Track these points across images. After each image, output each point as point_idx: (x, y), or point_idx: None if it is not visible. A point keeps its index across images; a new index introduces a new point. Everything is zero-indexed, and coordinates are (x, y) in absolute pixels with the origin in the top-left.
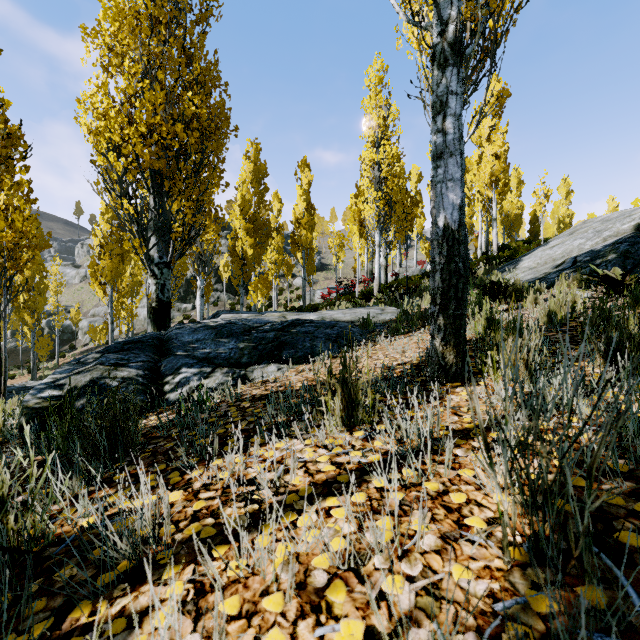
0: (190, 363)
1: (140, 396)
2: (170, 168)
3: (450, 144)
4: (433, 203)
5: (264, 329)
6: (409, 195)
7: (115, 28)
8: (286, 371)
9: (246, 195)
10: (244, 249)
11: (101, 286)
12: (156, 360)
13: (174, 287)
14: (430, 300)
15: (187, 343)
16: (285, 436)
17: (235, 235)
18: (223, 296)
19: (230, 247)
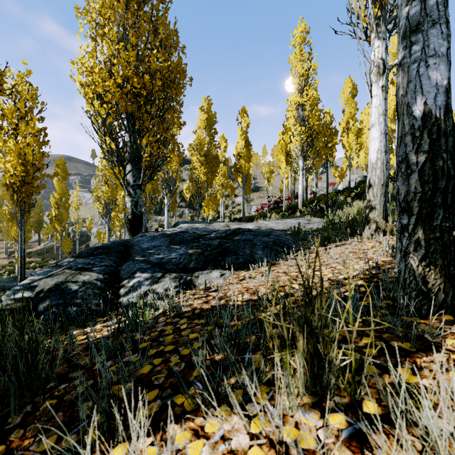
0: (144, 268)
1: (95, 300)
2: (140, 111)
3: (431, 11)
4: (404, 90)
5: (210, 237)
6: (329, 126)
7: (99, 5)
8: (228, 277)
9: (201, 137)
10: (199, 176)
11: (102, 204)
12: (118, 264)
13: (151, 204)
14: (400, 209)
15: (145, 249)
16: (222, 398)
17: (193, 166)
18: (186, 211)
19: (190, 175)
